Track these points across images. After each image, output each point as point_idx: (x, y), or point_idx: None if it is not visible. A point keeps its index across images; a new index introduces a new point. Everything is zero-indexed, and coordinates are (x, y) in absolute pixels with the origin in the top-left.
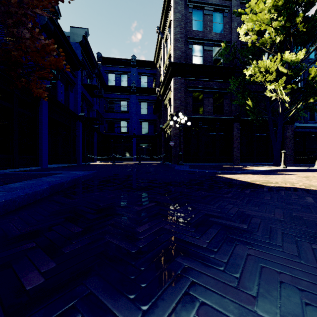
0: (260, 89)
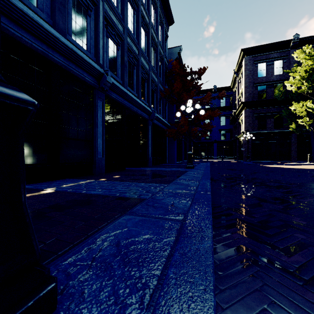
0: None
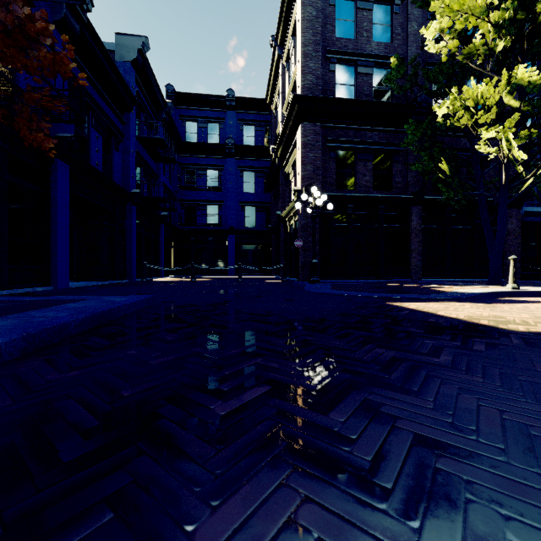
0: (459, 145)
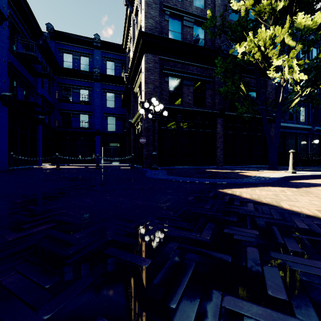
0: None
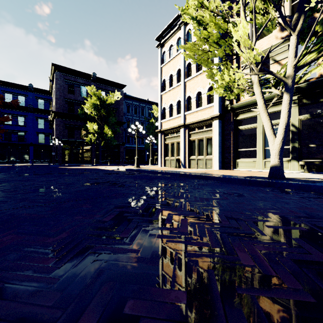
0: None
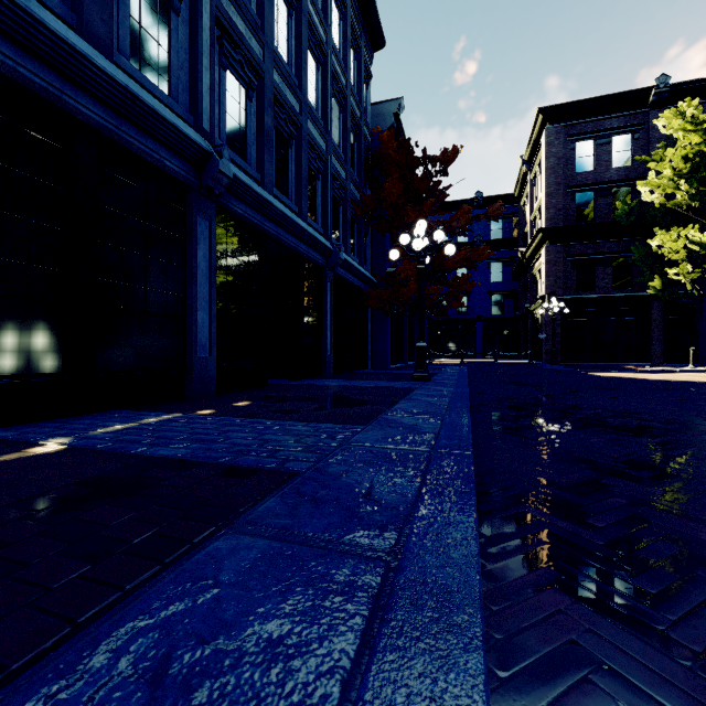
0: None
